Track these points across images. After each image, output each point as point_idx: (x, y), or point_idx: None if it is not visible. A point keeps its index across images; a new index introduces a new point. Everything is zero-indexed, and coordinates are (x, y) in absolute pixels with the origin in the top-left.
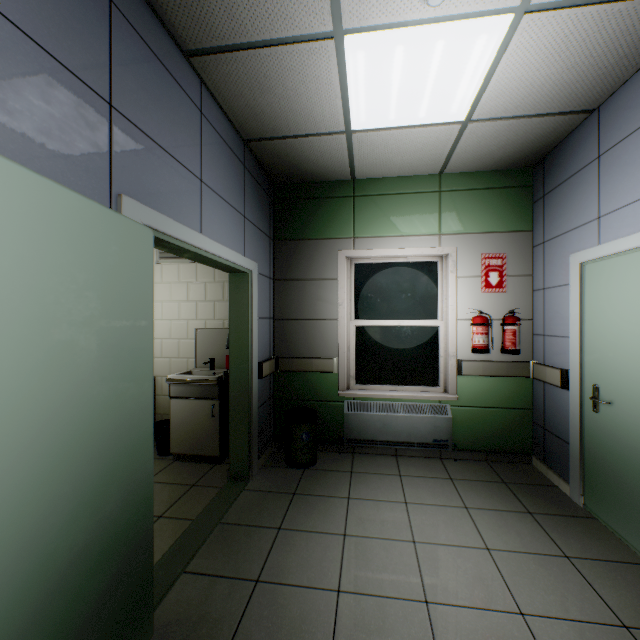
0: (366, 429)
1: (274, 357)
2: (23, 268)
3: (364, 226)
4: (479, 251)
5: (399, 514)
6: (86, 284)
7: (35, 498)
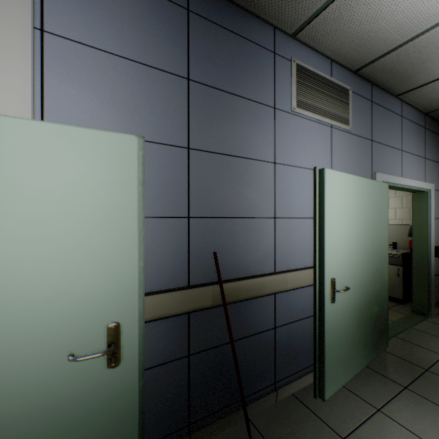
0: None
1: None
2: (363, 205)
3: None
4: None
5: None
6: (373, 208)
7: (365, 270)
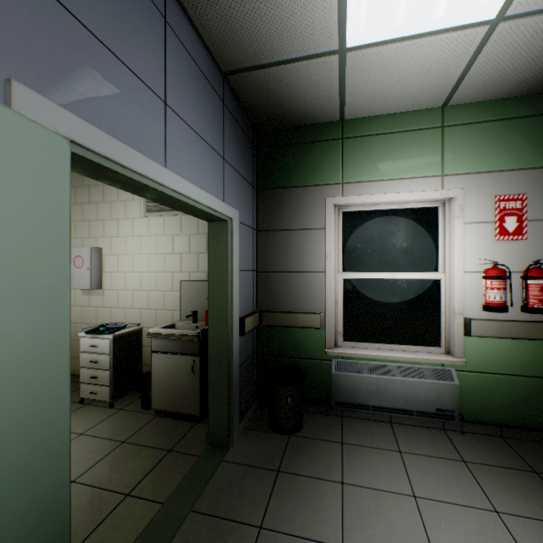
0: (357, 392)
1: (257, 311)
2: None
3: (354, 170)
4: (491, 193)
5: (409, 516)
6: None
7: None
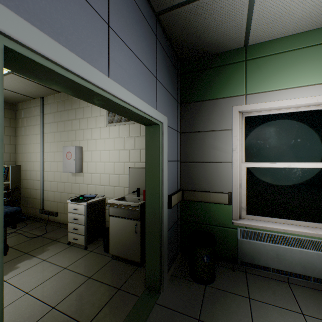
0: (259, 256)
1: (180, 190)
2: None
3: (255, 84)
4: None
5: None
6: None
7: None
